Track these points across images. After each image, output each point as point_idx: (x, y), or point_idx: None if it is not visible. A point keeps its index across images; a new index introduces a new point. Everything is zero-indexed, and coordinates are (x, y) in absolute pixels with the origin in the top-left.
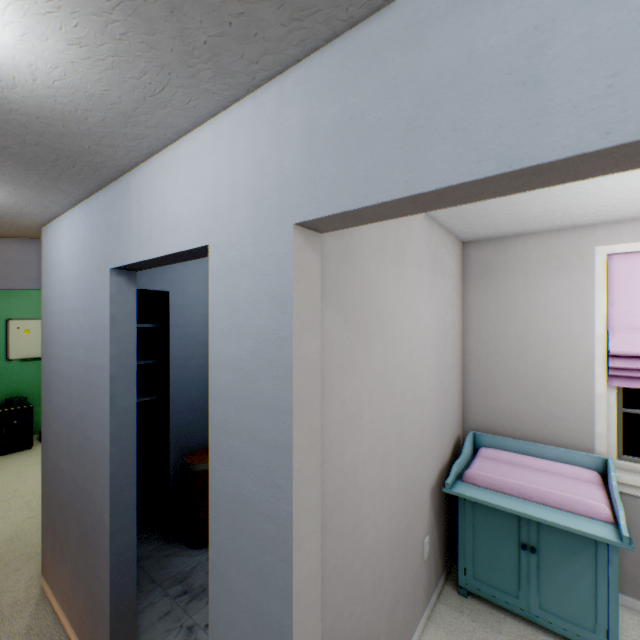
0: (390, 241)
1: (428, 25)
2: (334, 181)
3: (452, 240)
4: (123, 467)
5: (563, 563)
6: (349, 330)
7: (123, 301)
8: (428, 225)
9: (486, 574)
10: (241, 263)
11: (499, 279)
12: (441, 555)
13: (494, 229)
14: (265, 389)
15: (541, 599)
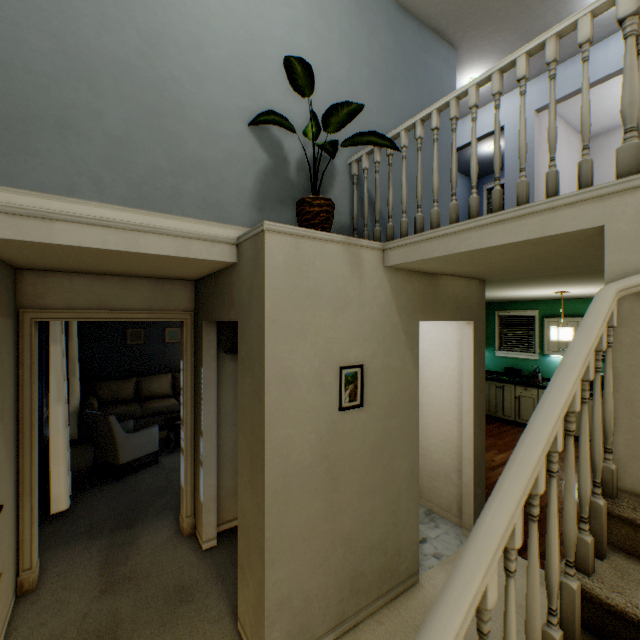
0: None
1: (566, 69)
2: (545, 99)
3: (577, 136)
4: None
5: None
6: (538, 149)
7: None
8: (565, 126)
9: None
10: (516, 125)
11: (605, 152)
12: None
13: (600, 126)
14: None
15: None
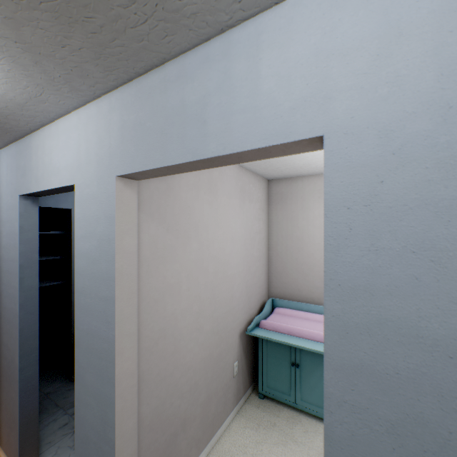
0: (205, 181)
1: (169, 84)
2: (133, 155)
3: (259, 179)
4: (29, 325)
5: (313, 371)
6: (170, 235)
7: (29, 216)
8: (237, 170)
9: (274, 383)
10: (91, 196)
11: (288, 203)
12: (249, 375)
13: (282, 173)
14: (103, 268)
15: (302, 394)
